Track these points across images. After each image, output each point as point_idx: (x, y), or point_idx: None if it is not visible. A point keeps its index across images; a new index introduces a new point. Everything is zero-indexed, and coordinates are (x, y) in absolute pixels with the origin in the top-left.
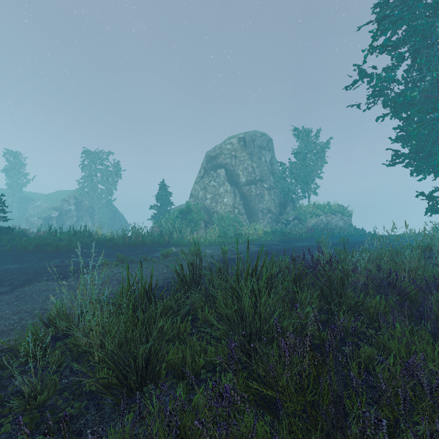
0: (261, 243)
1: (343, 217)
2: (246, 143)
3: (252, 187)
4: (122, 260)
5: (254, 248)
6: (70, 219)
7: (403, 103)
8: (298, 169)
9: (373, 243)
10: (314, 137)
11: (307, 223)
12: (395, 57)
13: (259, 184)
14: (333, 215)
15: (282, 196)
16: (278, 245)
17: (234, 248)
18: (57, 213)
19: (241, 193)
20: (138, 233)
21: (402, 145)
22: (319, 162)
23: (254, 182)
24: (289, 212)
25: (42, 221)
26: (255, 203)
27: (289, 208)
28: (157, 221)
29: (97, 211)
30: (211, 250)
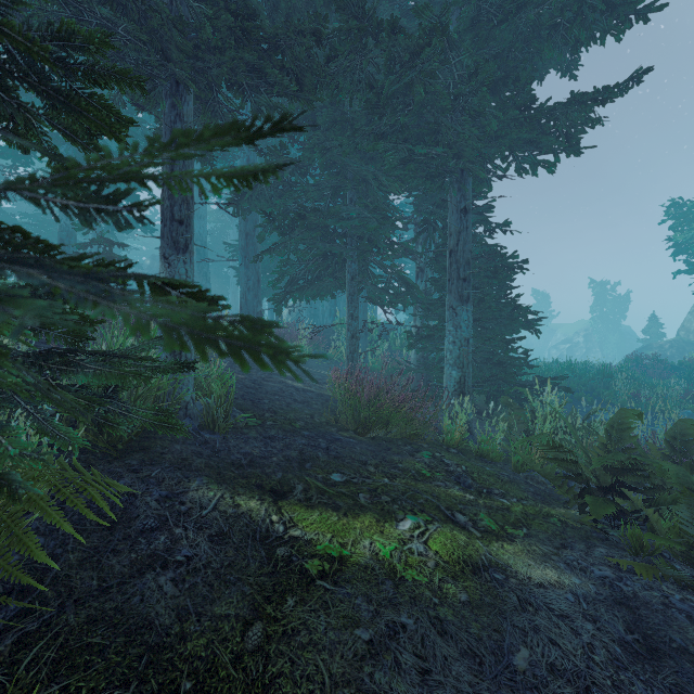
0: None
1: None
2: None
3: None
4: None
5: None
6: (579, 351)
7: None
8: None
9: None
10: None
11: None
12: None
13: None
14: None
15: None
16: None
17: None
18: (567, 345)
19: None
20: None
21: None
22: None
23: None
24: None
25: (555, 352)
26: None
27: None
28: None
29: (607, 343)
30: None
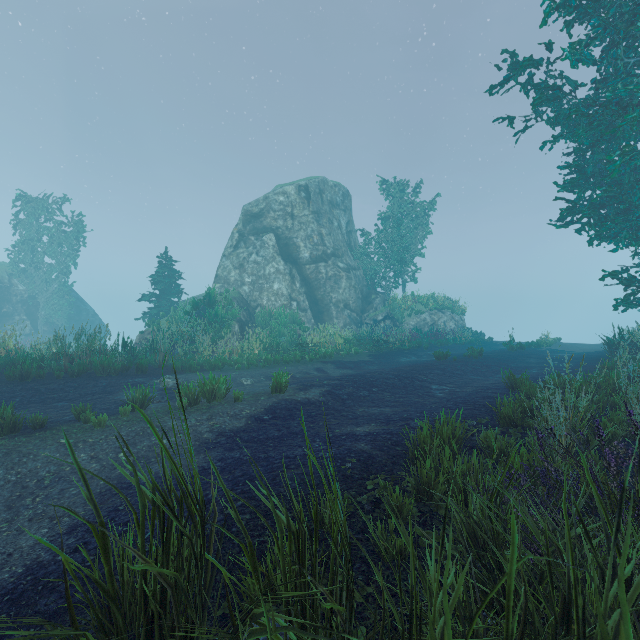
0: (343, 361)
1: (453, 315)
2: (310, 195)
3: (319, 266)
4: (1, 428)
5: (331, 370)
6: None
7: (610, 104)
8: (389, 241)
9: (518, 357)
10: (412, 194)
11: (404, 324)
12: (591, 24)
13: (331, 262)
14: (440, 313)
15: (365, 282)
16: (371, 362)
17: (296, 372)
18: None
19: (302, 275)
20: (94, 346)
21: (578, 193)
22: (419, 232)
23: (323, 258)
24: (376, 308)
25: None
26: (325, 292)
27: (376, 301)
28: (152, 321)
29: (43, 304)
30: (252, 377)
